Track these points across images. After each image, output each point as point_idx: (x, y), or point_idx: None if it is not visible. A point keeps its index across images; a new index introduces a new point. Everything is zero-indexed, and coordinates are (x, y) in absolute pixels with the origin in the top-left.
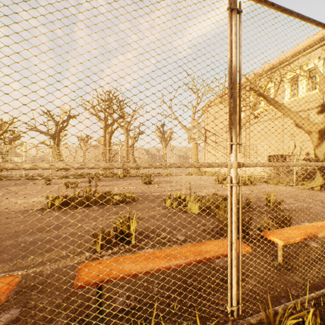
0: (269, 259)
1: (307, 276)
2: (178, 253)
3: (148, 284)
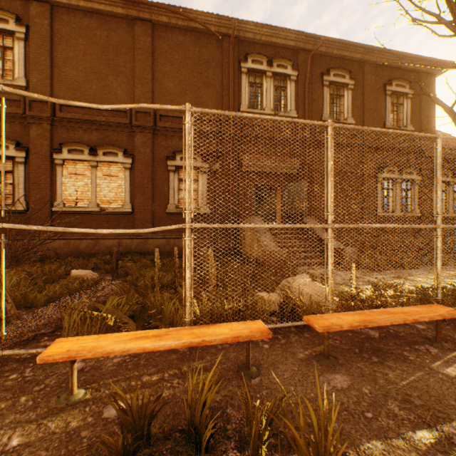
0: (255, 379)
1: (232, 356)
2: (381, 314)
3: (422, 359)
